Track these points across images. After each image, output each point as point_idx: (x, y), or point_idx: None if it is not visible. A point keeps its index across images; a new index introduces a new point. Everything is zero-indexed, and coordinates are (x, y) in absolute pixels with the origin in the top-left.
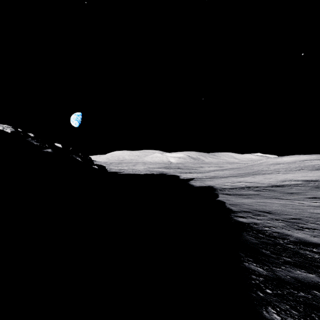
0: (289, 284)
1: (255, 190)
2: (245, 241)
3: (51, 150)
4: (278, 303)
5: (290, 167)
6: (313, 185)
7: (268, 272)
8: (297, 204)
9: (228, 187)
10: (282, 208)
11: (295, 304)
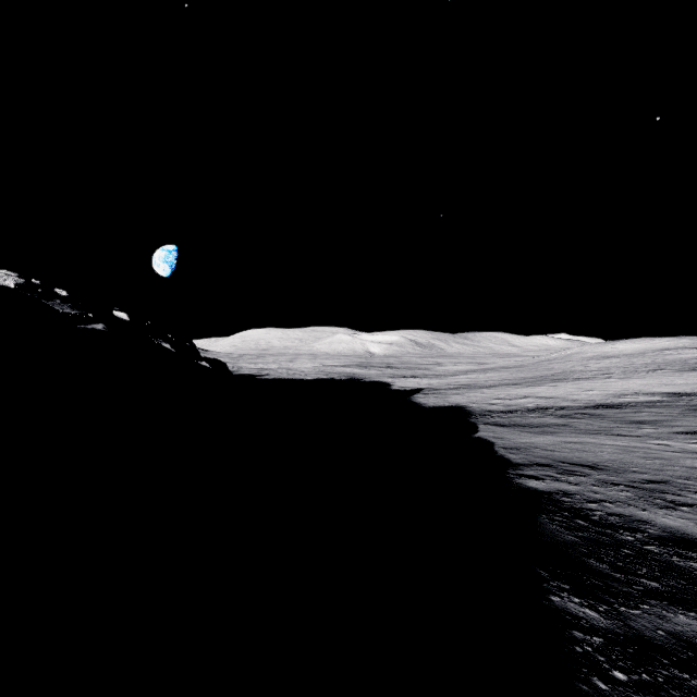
0: (666, 654)
1: (559, 416)
2: (547, 539)
3: (104, 327)
4: None
5: (633, 364)
6: (687, 405)
7: (612, 620)
8: (656, 448)
9: (499, 409)
10: (623, 457)
11: None
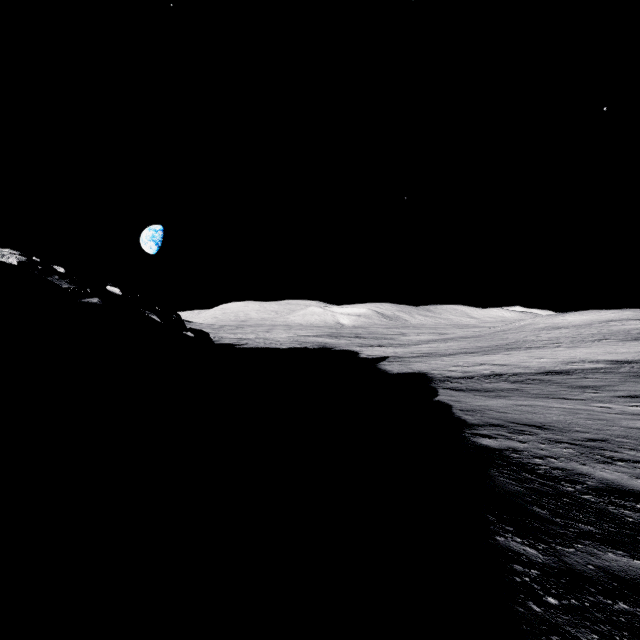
0: (593, 584)
1: (512, 381)
2: (496, 489)
3: (99, 300)
4: (574, 629)
5: (581, 334)
6: (628, 371)
7: (548, 556)
8: (599, 410)
9: (458, 375)
10: (568, 418)
11: (610, 631)
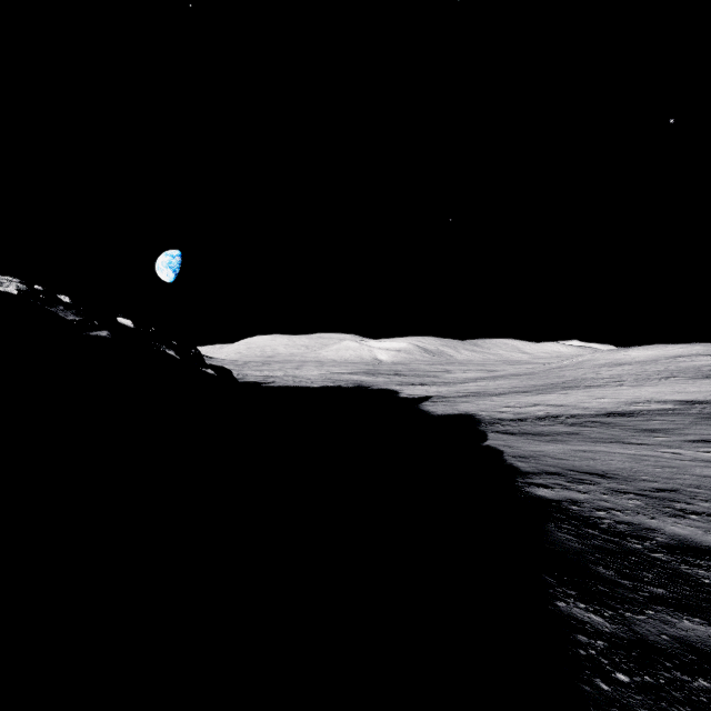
0: (669, 658)
1: (570, 424)
2: (554, 546)
3: (108, 334)
4: None
5: (645, 371)
6: (700, 413)
7: (616, 625)
8: (667, 456)
9: (509, 417)
10: (634, 466)
11: None
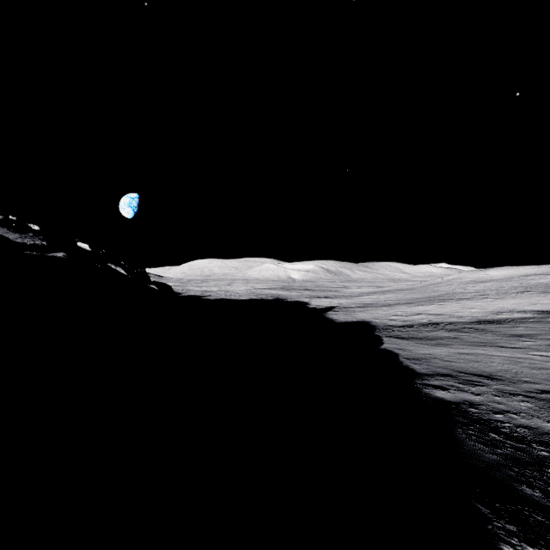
0: None
1: (449, 330)
2: (472, 460)
3: (64, 255)
4: None
5: (504, 287)
6: None
7: None
8: (538, 359)
9: (398, 324)
10: (513, 367)
11: None
